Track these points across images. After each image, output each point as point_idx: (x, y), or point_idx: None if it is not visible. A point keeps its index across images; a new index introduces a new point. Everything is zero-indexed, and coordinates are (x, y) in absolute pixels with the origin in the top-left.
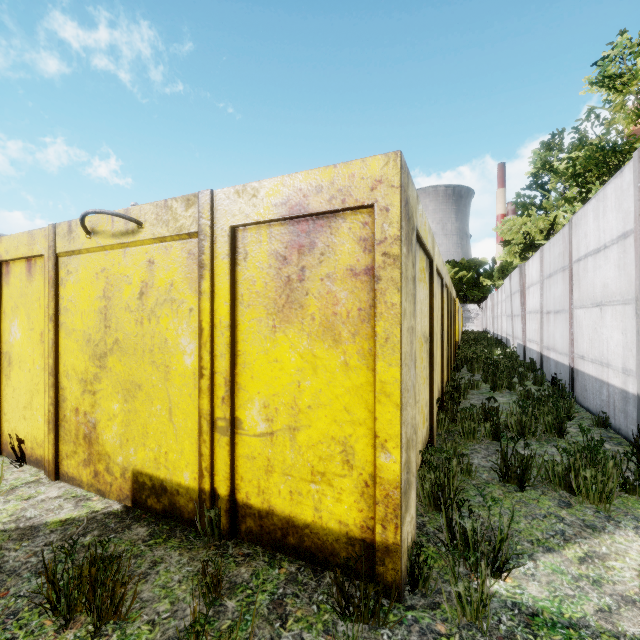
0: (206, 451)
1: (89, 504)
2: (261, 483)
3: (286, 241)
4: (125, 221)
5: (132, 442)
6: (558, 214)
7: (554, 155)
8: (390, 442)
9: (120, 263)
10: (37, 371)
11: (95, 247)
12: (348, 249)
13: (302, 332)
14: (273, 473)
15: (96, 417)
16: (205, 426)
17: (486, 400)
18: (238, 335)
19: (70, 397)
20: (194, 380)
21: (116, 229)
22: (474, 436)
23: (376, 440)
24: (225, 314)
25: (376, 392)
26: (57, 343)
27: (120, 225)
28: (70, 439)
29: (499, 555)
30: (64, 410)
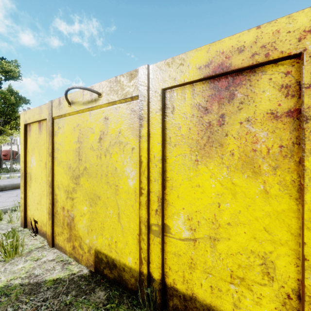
0: (144, 246)
1: (70, 267)
2: (185, 275)
3: (207, 95)
4: (90, 94)
5: (94, 232)
6: None
7: None
8: None
9: (87, 120)
10: (43, 184)
11: (73, 112)
12: (268, 96)
13: (221, 165)
14: (195, 269)
15: (73, 213)
16: (143, 229)
17: None
18: (167, 166)
19: (60, 200)
20: (135, 196)
21: (85, 99)
22: None
23: (304, 262)
24: (158, 151)
25: (304, 220)
26: (53, 168)
27: (87, 97)
28: (60, 224)
29: None
30: (56, 207)
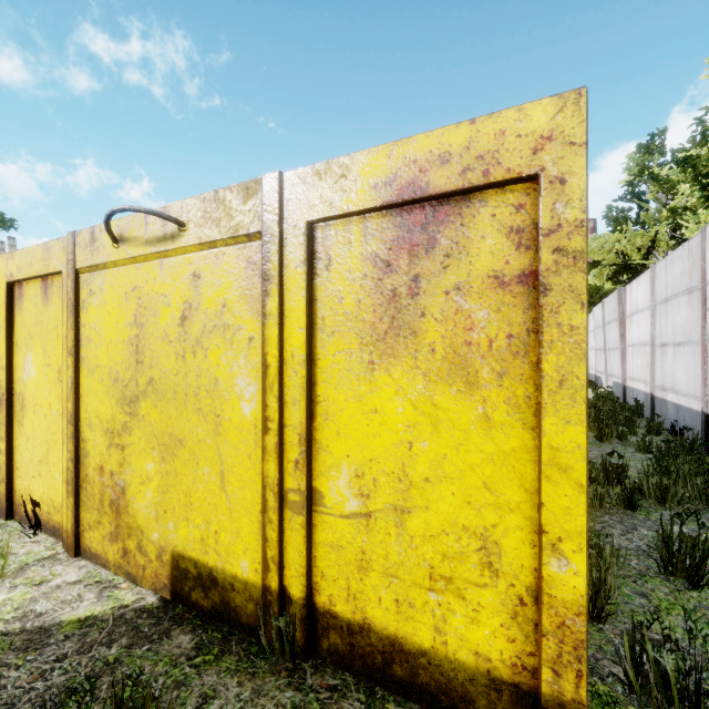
0: (273, 535)
1: (116, 594)
2: (351, 584)
3: (390, 239)
4: (162, 223)
5: (171, 515)
6: (660, 229)
7: (654, 159)
8: (567, 542)
9: (156, 279)
10: (54, 417)
11: (124, 259)
12: (490, 246)
13: (415, 370)
14: (370, 571)
15: (125, 479)
16: (271, 500)
17: (595, 453)
18: (317, 374)
19: (93, 452)
20: (255, 435)
21: (150, 234)
22: (601, 504)
23: (542, 537)
24: (299, 345)
25: (542, 463)
26: (77, 383)
27: (156, 228)
28: (93, 505)
29: (708, 704)
30: (86, 468)
